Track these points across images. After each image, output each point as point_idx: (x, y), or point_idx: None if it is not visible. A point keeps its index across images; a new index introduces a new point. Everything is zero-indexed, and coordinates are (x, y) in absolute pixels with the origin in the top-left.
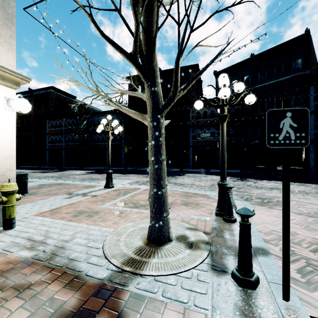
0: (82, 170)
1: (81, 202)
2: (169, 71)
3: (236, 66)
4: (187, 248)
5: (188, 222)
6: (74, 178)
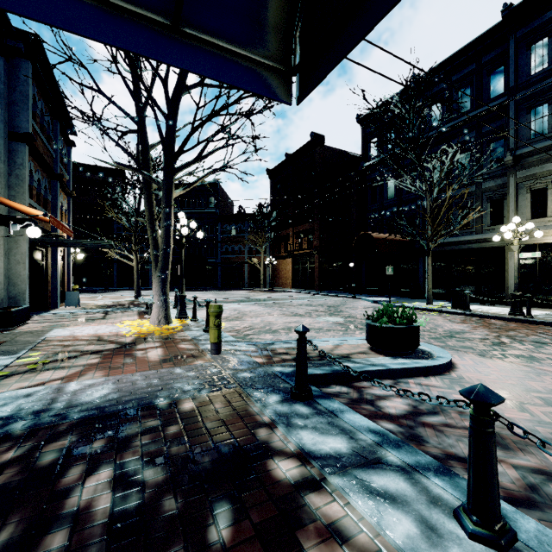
0: None
1: None
2: (84, 165)
3: None
4: None
5: None
6: None
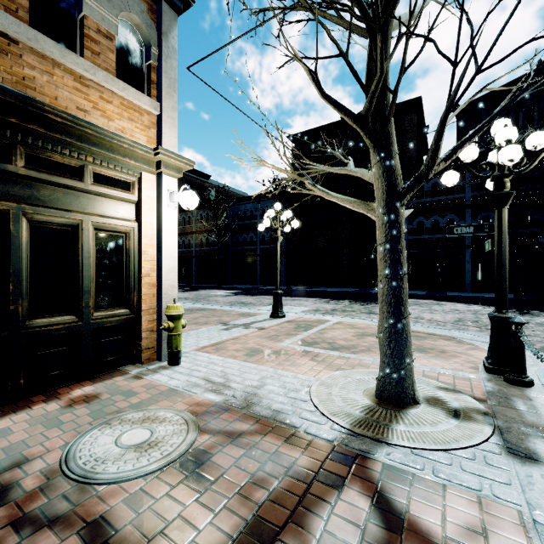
0: (221, 289)
1: (246, 336)
2: None
3: (504, 90)
4: (450, 417)
5: (436, 378)
6: (217, 301)
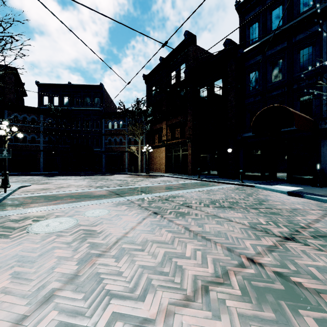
0: None
1: None
2: None
3: (57, 86)
4: None
5: None
6: None
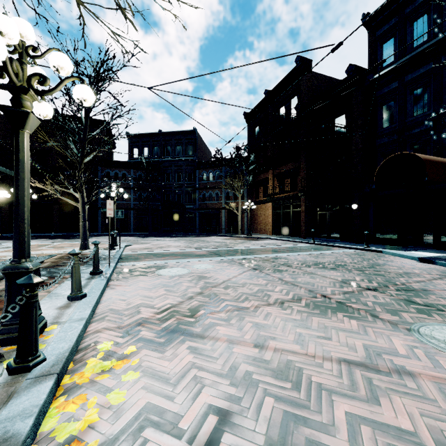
0: None
1: None
2: (71, 117)
3: (148, 135)
4: None
5: None
6: None
